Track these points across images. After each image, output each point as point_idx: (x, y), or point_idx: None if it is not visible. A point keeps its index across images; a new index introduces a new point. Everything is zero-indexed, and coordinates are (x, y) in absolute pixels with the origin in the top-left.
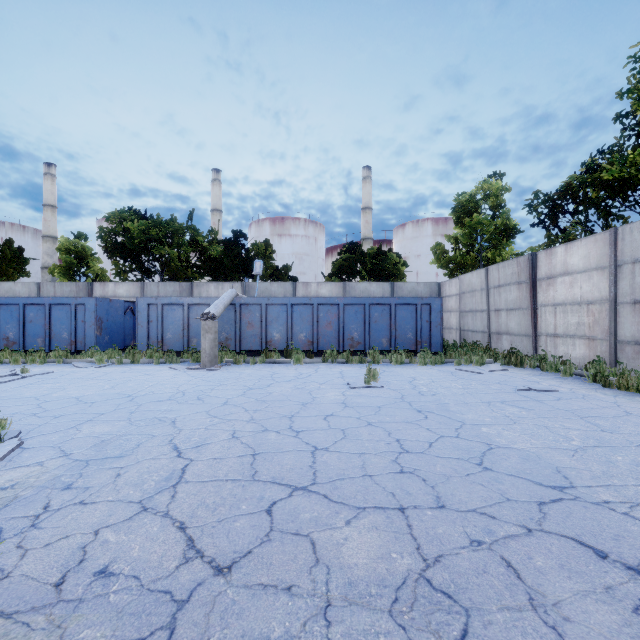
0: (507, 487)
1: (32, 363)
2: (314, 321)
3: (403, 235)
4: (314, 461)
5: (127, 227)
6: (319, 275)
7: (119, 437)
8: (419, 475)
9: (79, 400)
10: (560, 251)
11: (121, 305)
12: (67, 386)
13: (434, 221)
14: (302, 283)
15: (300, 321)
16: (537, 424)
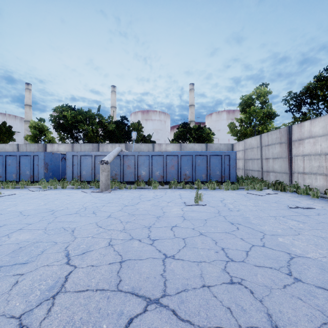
0: (323, 303)
1: (7, 188)
2: (164, 165)
3: (211, 119)
4: (164, 269)
5: (65, 114)
6: (167, 140)
7: (32, 244)
8: (246, 287)
9: (21, 213)
10: (307, 124)
11: (59, 156)
12: (19, 203)
13: (227, 112)
14: (157, 144)
15: (156, 165)
16: (315, 235)
